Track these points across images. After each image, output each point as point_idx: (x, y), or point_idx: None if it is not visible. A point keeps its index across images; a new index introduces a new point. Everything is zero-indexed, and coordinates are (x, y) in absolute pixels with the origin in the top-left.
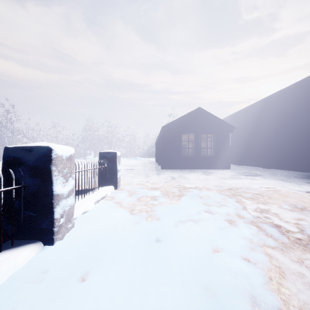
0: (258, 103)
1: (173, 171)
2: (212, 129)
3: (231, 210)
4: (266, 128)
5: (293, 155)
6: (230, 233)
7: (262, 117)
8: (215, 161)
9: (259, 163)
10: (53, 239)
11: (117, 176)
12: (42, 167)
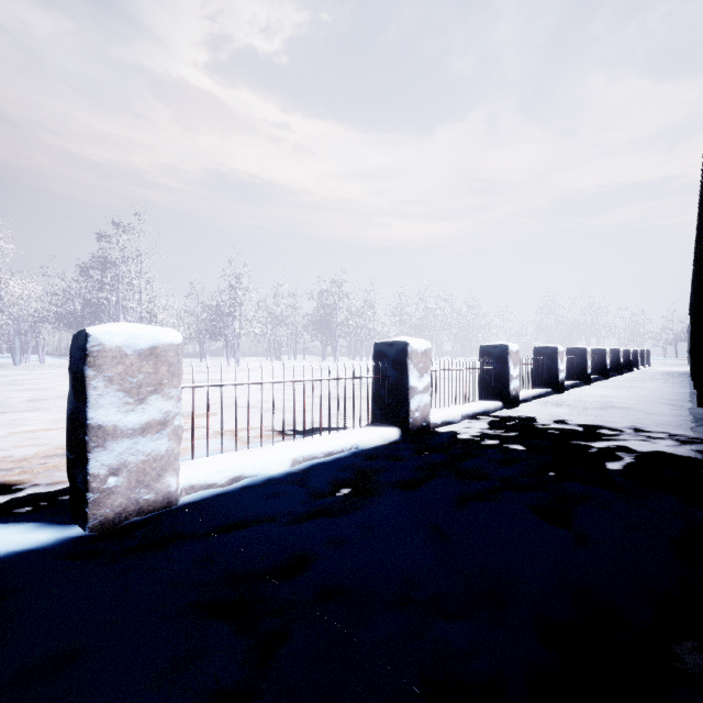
0: None
1: None
2: None
3: None
4: None
5: None
6: None
7: None
8: None
9: None
10: (644, 366)
11: (650, 361)
12: (643, 353)
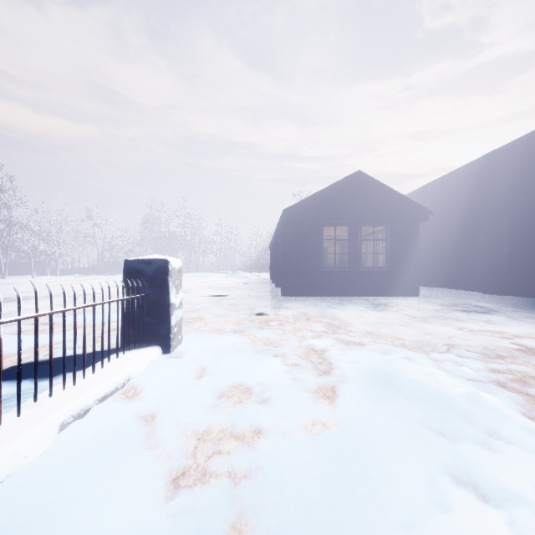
0: (473, 165)
1: (306, 300)
2: (384, 214)
3: None
4: (491, 214)
5: None
6: None
7: (483, 192)
8: (389, 280)
9: (475, 284)
10: None
11: (170, 321)
12: None
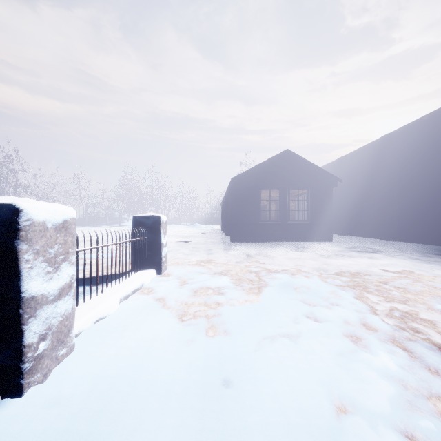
0: (374, 144)
1: (248, 244)
2: (306, 181)
3: (350, 315)
4: (386, 181)
5: (427, 220)
6: (360, 366)
7: (380, 164)
8: (310, 230)
9: (376, 233)
10: (20, 386)
11: (161, 254)
12: None
